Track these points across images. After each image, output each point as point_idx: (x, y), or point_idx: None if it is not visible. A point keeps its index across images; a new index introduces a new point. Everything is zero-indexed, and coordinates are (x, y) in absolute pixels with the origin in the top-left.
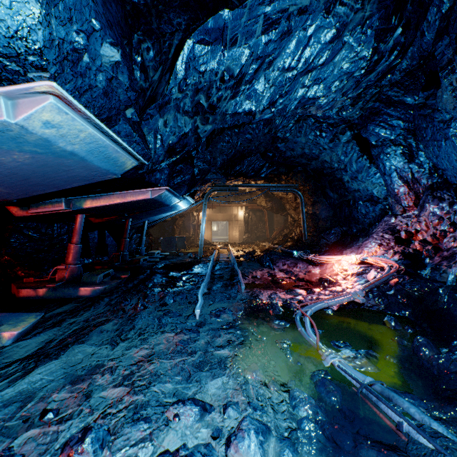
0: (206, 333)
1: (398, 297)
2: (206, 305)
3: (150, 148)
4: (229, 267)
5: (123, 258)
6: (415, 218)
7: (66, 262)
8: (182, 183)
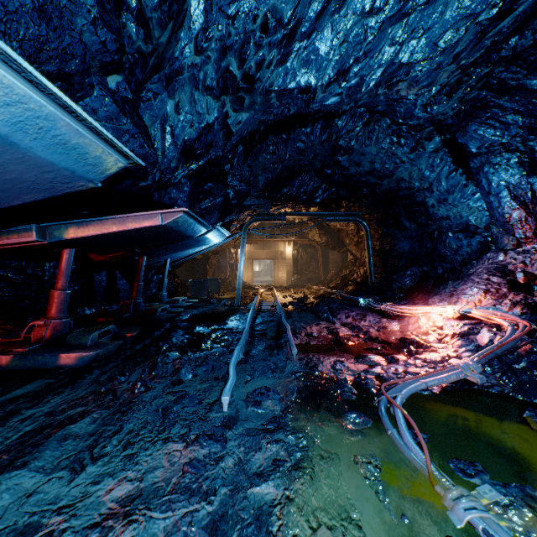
0: (236, 443)
1: (533, 374)
2: (240, 383)
3: (155, 147)
4: (274, 320)
5: (135, 307)
6: (536, 254)
7: (48, 315)
8: (212, 208)
